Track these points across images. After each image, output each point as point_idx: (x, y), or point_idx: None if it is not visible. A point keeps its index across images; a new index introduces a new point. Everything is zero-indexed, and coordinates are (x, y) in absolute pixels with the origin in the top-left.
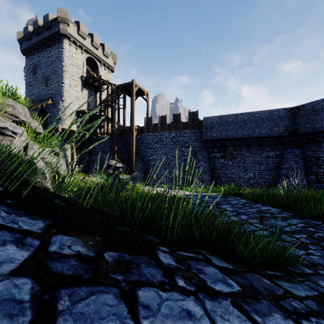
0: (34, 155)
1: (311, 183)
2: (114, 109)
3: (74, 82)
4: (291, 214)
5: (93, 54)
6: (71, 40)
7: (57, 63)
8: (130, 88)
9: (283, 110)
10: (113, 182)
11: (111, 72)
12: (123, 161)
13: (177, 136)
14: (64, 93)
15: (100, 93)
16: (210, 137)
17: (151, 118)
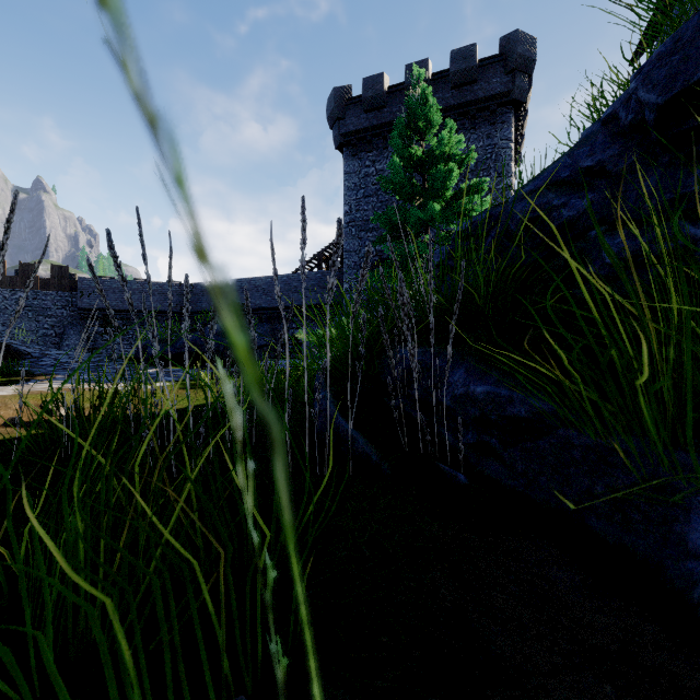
0: None
1: None
2: None
3: None
4: None
5: None
6: None
7: None
8: None
9: (177, 285)
10: None
11: None
12: None
13: (30, 299)
14: None
15: None
16: (88, 305)
17: None
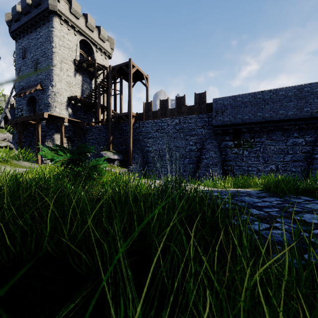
0: None
1: None
2: (109, 94)
3: (65, 65)
4: None
5: (87, 36)
6: (62, 18)
7: (47, 44)
8: (127, 69)
9: (317, 84)
10: None
11: (108, 58)
12: (119, 153)
13: (181, 123)
14: (53, 77)
15: (95, 79)
16: (221, 122)
17: (151, 103)
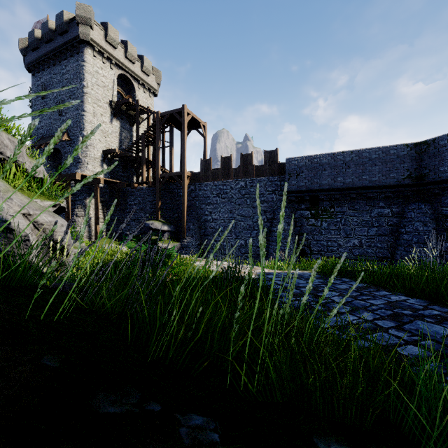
0: (10, 209)
1: (447, 254)
2: (156, 148)
3: (99, 109)
4: (447, 310)
5: (127, 70)
6: (96, 49)
7: (76, 82)
8: (180, 117)
9: (403, 146)
10: (135, 257)
11: (153, 96)
12: (170, 223)
13: (248, 187)
14: (85, 126)
15: (137, 126)
16: (295, 187)
17: (210, 160)
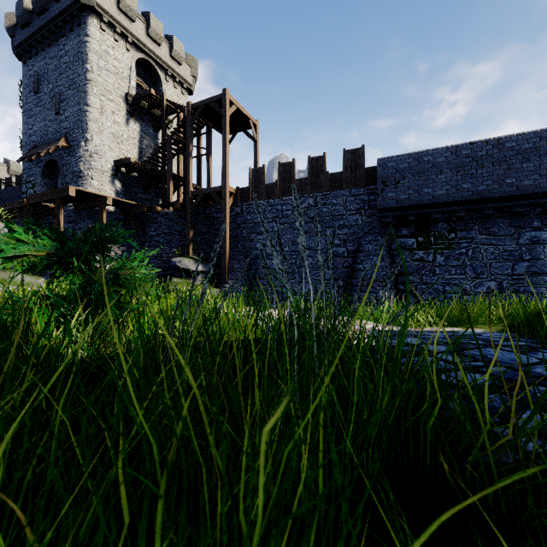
0: None
1: None
2: (187, 154)
3: (110, 104)
4: None
5: (150, 53)
6: (104, 19)
7: (77, 66)
8: (220, 107)
9: None
10: None
11: (187, 94)
12: (206, 261)
13: (319, 205)
14: (88, 126)
15: (163, 129)
16: (393, 202)
17: (263, 169)
